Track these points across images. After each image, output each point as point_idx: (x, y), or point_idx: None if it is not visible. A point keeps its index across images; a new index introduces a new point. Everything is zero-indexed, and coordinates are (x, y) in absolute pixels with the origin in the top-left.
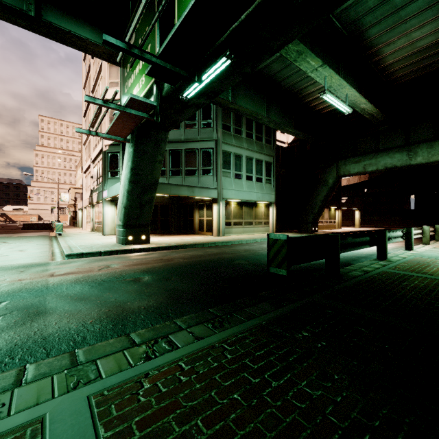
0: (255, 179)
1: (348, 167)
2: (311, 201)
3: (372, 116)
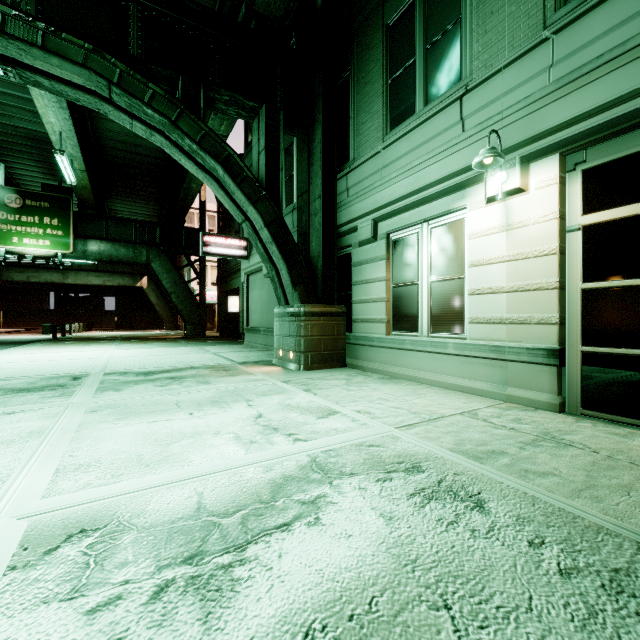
0: None
1: (13, 275)
2: None
3: None
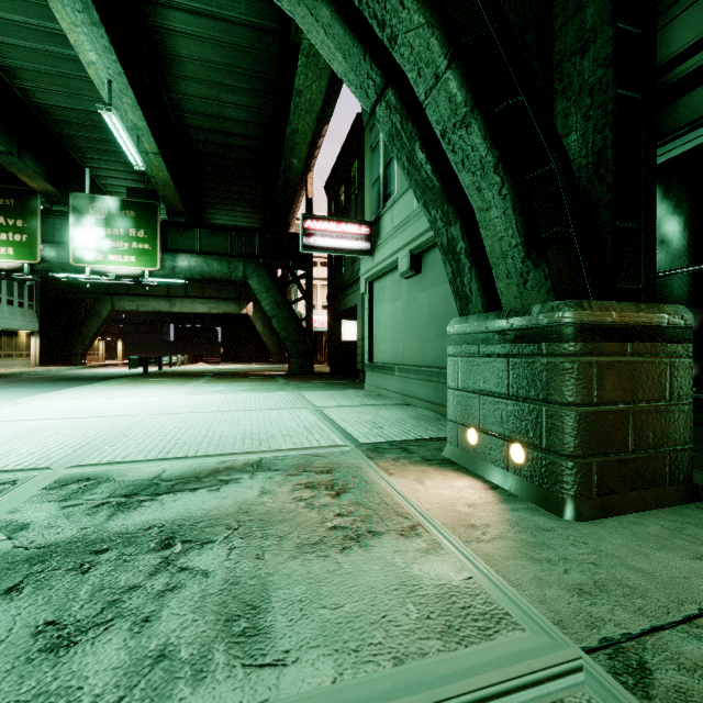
0: (17, 304)
1: (124, 304)
2: (81, 332)
3: None
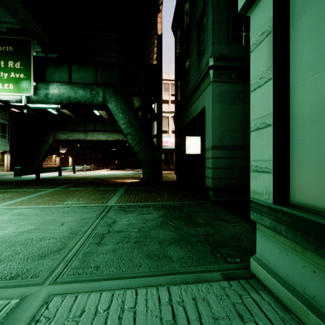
0: None
1: (60, 135)
2: (38, 151)
3: (70, 115)
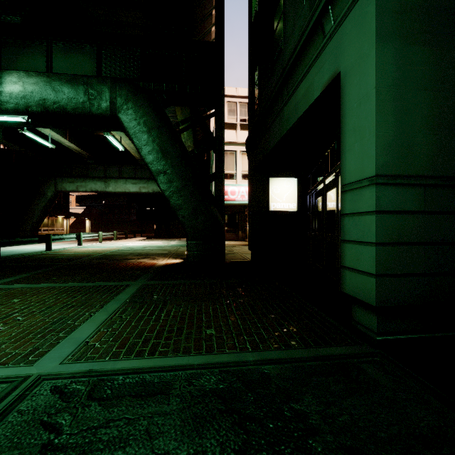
0: None
1: (65, 185)
2: (29, 210)
3: (79, 152)
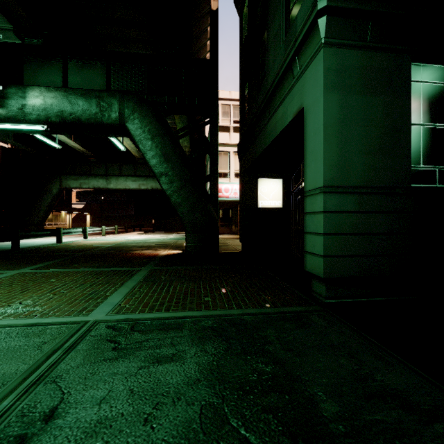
0: None
1: (69, 182)
2: (36, 206)
3: (83, 151)
